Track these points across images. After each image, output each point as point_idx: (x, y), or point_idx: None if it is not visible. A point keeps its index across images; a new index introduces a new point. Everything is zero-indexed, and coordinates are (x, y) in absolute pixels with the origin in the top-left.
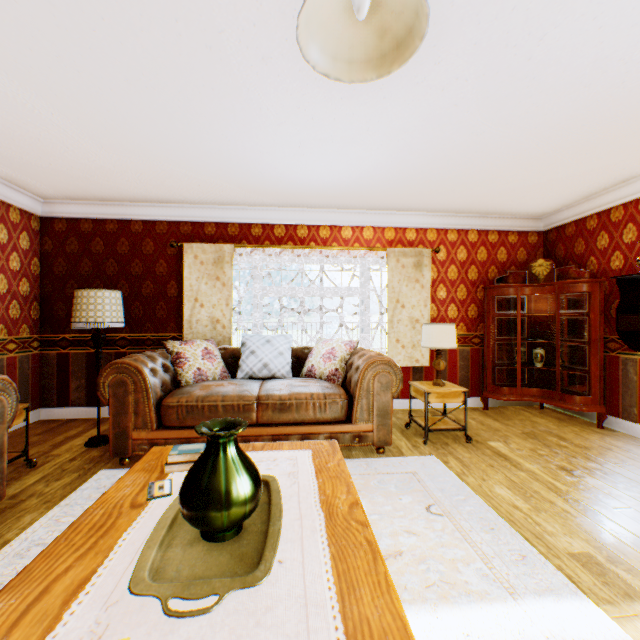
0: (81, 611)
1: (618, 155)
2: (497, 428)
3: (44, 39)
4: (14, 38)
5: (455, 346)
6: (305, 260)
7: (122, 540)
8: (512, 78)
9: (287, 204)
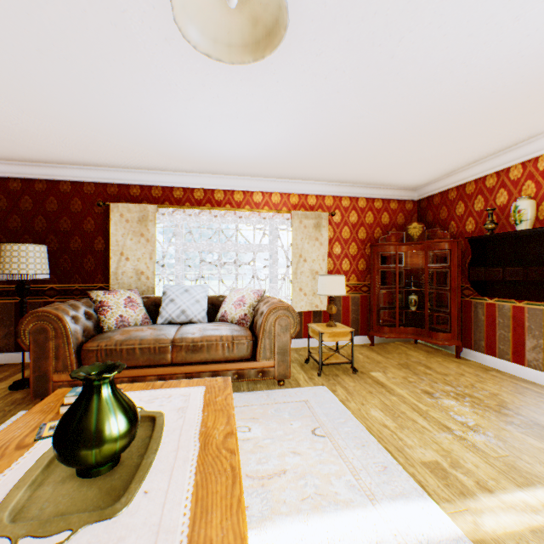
0: None
1: (468, 141)
2: (379, 361)
3: None
4: None
5: (344, 294)
6: (222, 220)
7: None
8: (381, 72)
9: (205, 171)
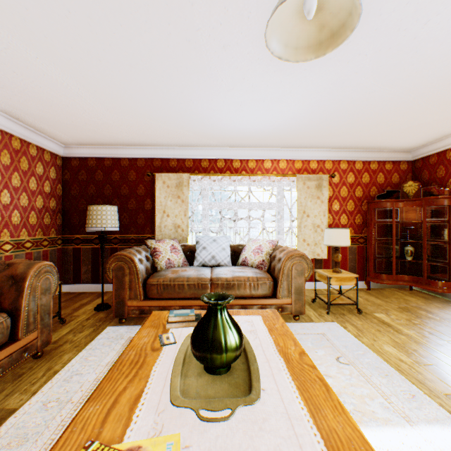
0: (143, 415)
1: None
2: (379, 304)
3: (81, 40)
4: (62, 41)
5: (349, 244)
6: (238, 184)
7: (153, 371)
8: (400, 52)
9: (226, 145)
